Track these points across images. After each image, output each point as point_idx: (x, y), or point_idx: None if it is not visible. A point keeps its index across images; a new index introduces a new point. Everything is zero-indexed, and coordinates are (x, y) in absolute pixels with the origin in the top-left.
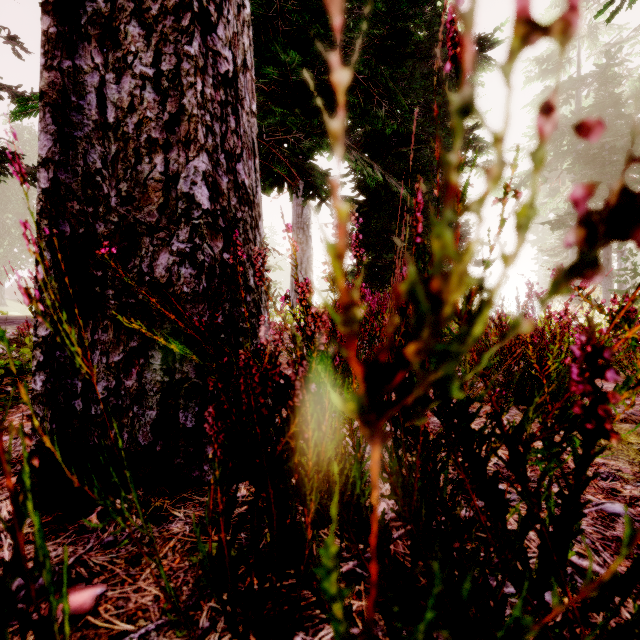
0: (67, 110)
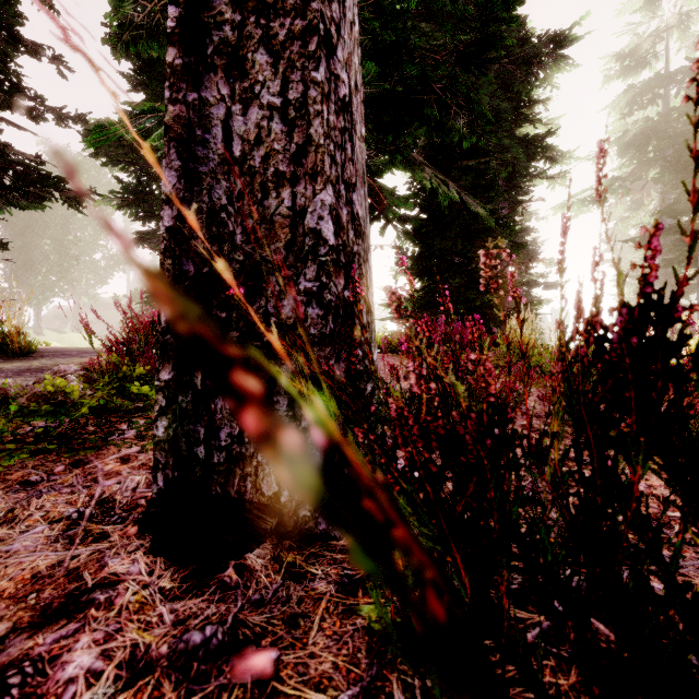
0: (192, 144)
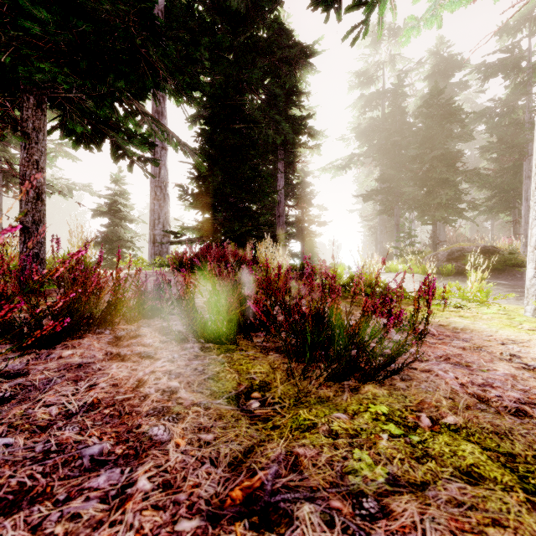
0: None
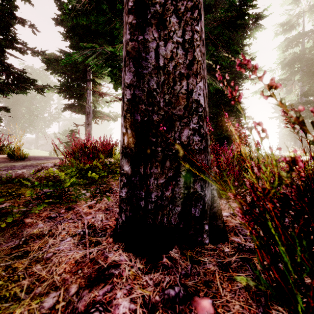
0: (140, 60)
